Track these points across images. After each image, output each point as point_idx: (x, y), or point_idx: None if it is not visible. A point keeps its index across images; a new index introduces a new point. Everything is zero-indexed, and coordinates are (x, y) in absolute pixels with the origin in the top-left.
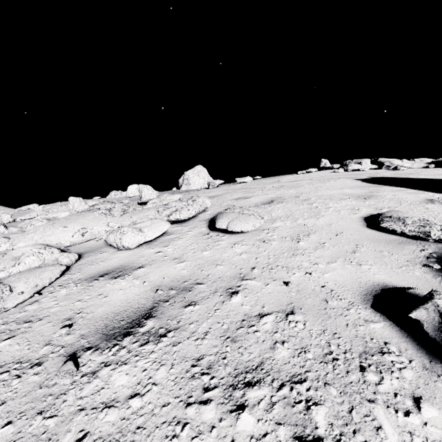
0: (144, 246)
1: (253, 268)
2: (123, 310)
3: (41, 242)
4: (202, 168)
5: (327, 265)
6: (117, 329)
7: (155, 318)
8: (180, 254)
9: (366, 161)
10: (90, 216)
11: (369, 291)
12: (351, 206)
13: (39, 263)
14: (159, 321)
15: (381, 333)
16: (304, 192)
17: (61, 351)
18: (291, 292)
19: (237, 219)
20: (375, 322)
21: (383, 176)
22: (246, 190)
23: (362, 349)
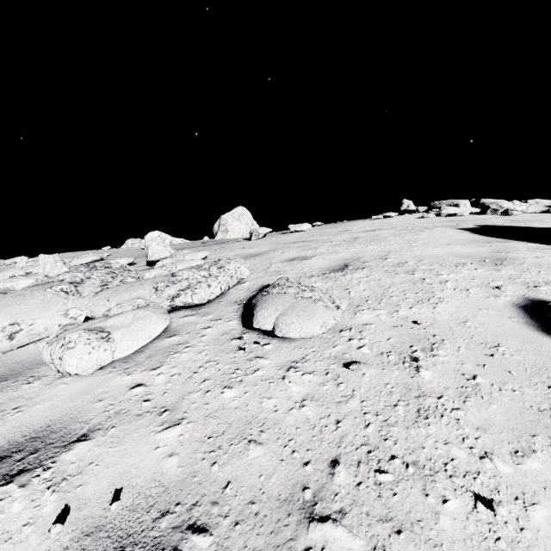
0: (116, 366)
1: (335, 466)
2: None
3: None
4: (244, 211)
5: (518, 465)
6: None
7: None
8: (177, 395)
9: (465, 202)
10: (35, 298)
11: None
12: (481, 278)
13: None
14: None
15: None
16: (393, 250)
17: None
18: None
19: (292, 312)
20: None
21: (496, 224)
22: (303, 245)
23: None
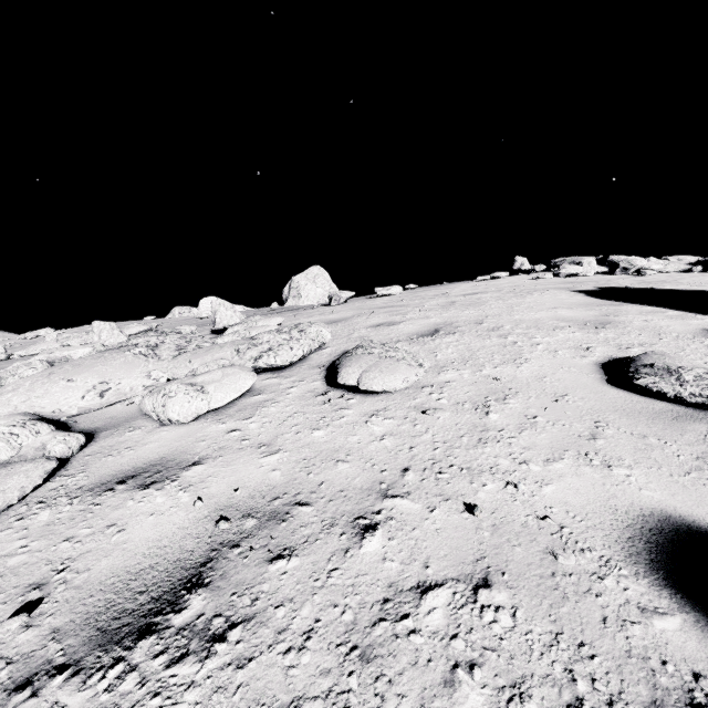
0: (209, 418)
1: (406, 471)
2: (149, 566)
3: (24, 408)
4: (321, 271)
5: (546, 466)
6: (127, 615)
7: (209, 588)
8: (272, 436)
9: (589, 260)
10: (117, 360)
11: (637, 531)
12: (575, 341)
13: (10, 454)
14: (216, 597)
15: (681, 647)
16: (491, 314)
17: (3, 674)
18: (481, 530)
19: (375, 369)
20: (662, 615)
21: (620, 286)
22: (392, 310)
23: (648, 693)
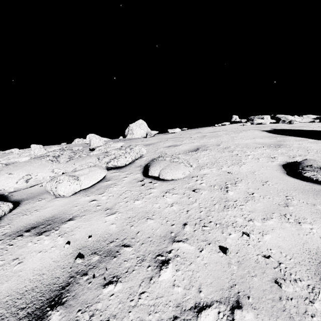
0: (81, 193)
1: (185, 225)
2: (31, 288)
3: None
4: (143, 122)
5: (263, 223)
6: None
7: (64, 305)
8: (113, 203)
9: (267, 116)
10: (36, 163)
11: None
12: (267, 154)
13: None
14: (67, 313)
15: None
16: (224, 141)
17: None
18: (231, 264)
19: (168, 168)
20: None
21: (282, 128)
22: (176, 139)
23: None
